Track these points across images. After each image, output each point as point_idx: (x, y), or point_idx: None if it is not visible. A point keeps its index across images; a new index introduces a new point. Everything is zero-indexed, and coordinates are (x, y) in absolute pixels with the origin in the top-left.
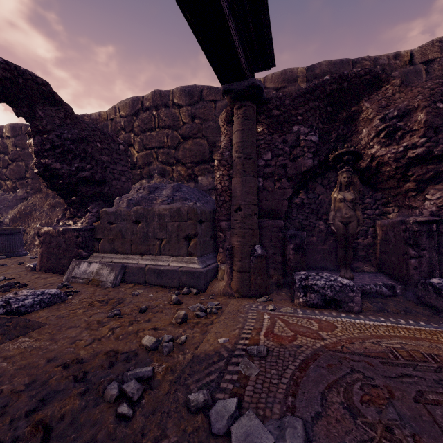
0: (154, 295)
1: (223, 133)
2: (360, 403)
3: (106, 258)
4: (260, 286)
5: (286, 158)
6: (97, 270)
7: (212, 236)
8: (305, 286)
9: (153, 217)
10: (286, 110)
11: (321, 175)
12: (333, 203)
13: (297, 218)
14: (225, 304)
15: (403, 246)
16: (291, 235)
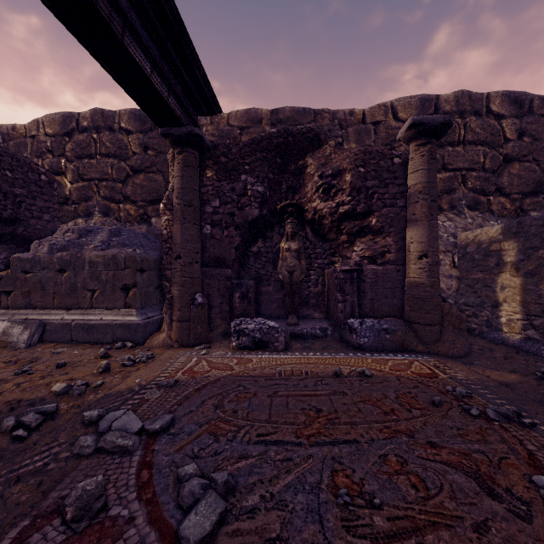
0: (80, 352)
1: (171, 175)
2: (228, 402)
3: (19, 315)
4: (200, 334)
5: (234, 207)
6: (4, 329)
7: (159, 286)
8: (239, 330)
9: (83, 264)
10: (233, 158)
11: (278, 224)
12: (281, 252)
13: (254, 267)
14: (160, 354)
15: (335, 292)
16: (237, 284)
